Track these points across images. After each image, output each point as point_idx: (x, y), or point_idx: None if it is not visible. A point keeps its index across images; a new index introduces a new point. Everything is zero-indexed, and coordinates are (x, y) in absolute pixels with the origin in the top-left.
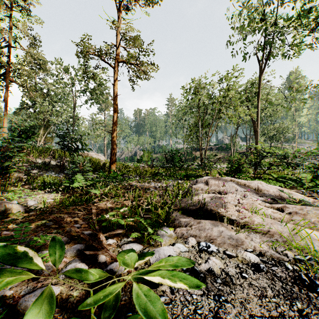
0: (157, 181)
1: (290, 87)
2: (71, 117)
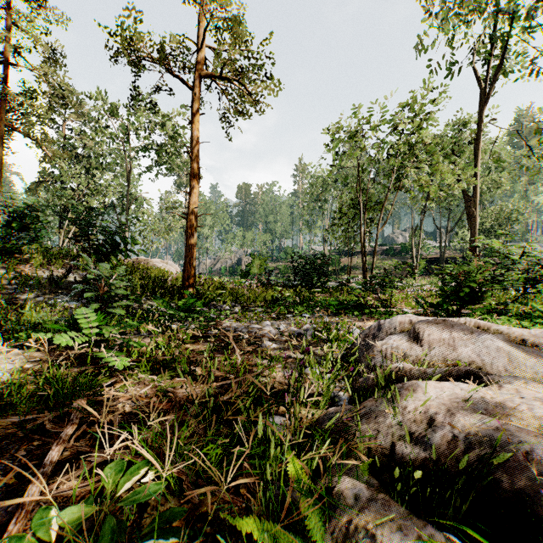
0: (277, 318)
1: (538, 129)
2: (123, 196)
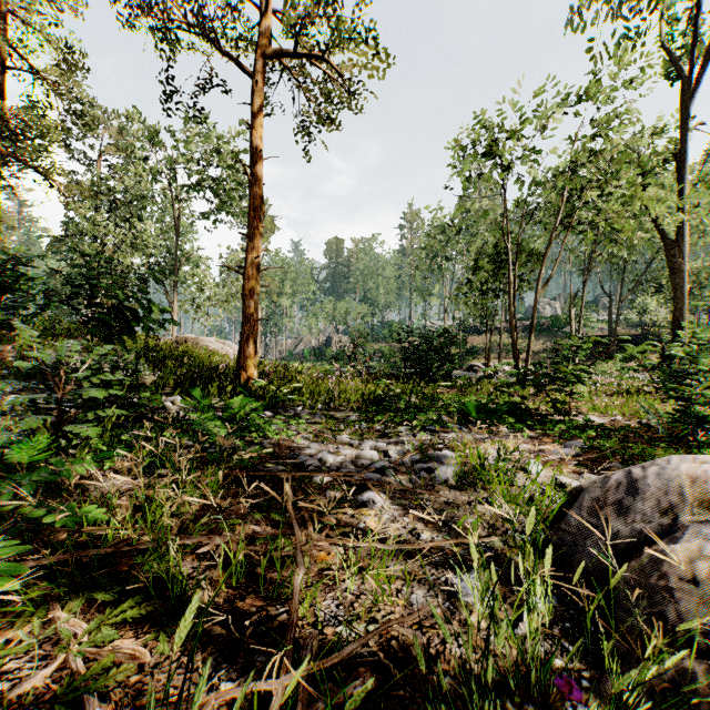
0: (383, 434)
1: None
2: (171, 253)
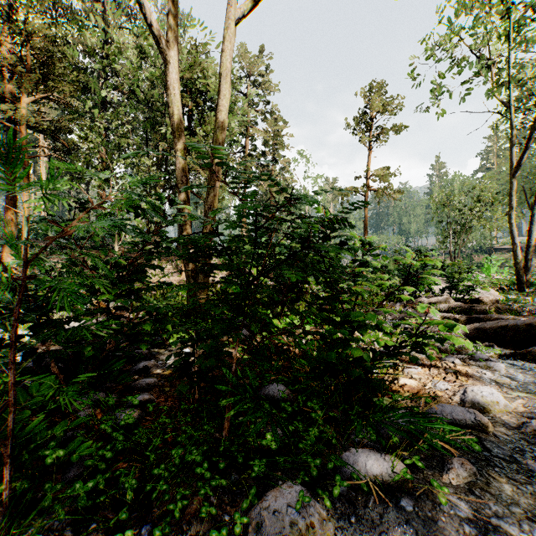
0: None
1: None
2: None
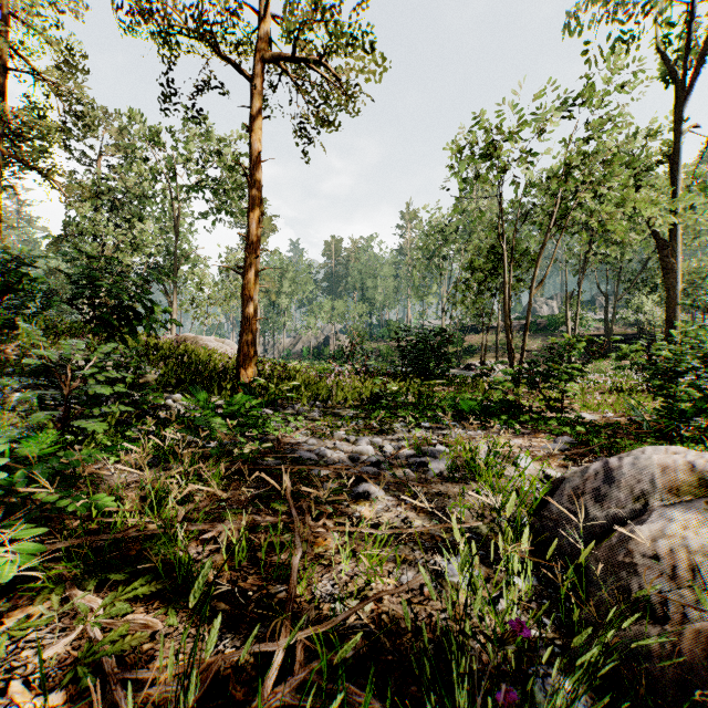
0: (379, 430)
1: None
2: (170, 252)
